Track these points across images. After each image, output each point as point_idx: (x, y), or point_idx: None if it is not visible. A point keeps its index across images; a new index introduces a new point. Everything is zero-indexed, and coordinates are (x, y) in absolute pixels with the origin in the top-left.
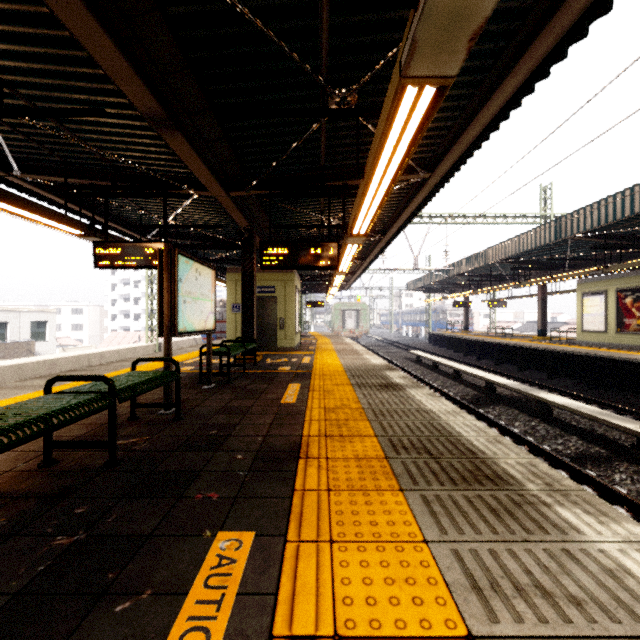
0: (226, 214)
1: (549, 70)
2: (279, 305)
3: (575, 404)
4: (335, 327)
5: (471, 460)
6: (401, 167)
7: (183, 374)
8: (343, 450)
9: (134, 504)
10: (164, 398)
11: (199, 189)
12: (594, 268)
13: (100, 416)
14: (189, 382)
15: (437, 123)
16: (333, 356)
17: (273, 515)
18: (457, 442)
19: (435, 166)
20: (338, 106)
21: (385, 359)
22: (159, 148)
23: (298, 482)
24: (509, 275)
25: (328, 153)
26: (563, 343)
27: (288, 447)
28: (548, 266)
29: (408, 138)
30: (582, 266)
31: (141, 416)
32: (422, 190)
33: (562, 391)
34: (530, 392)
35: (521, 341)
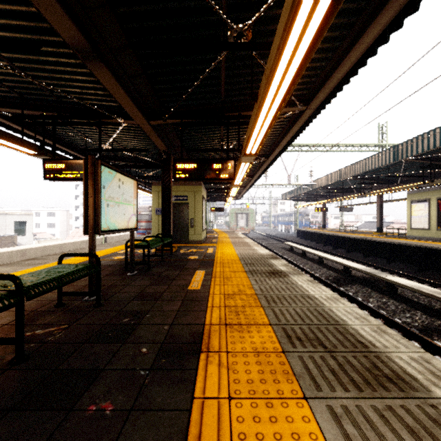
0: (150, 141)
1: (419, 4)
2: (190, 209)
3: (417, 285)
4: (231, 225)
5: (365, 354)
6: (291, 88)
7: (115, 262)
8: (242, 341)
9: (18, 421)
10: (89, 286)
11: (126, 119)
12: (422, 182)
13: (33, 302)
14: (117, 269)
15: (314, 63)
16: (230, 247)
17: (168, 440)
18: (345, 332)
19: (310, 101)
20: (236, 41)
21: (267, 248)
22: (93, 84)
23: (198, 385)
24: (356, 188)
25: (227, 89)
26: (396, 237)
27: (191, 338)
28: (385, 181)
29: (301, 55)
30: (410, 181)
31: (68, 302)
32: (299, 121)
33: (400, 273)
34: (379, 275)
35: (365, 235)
